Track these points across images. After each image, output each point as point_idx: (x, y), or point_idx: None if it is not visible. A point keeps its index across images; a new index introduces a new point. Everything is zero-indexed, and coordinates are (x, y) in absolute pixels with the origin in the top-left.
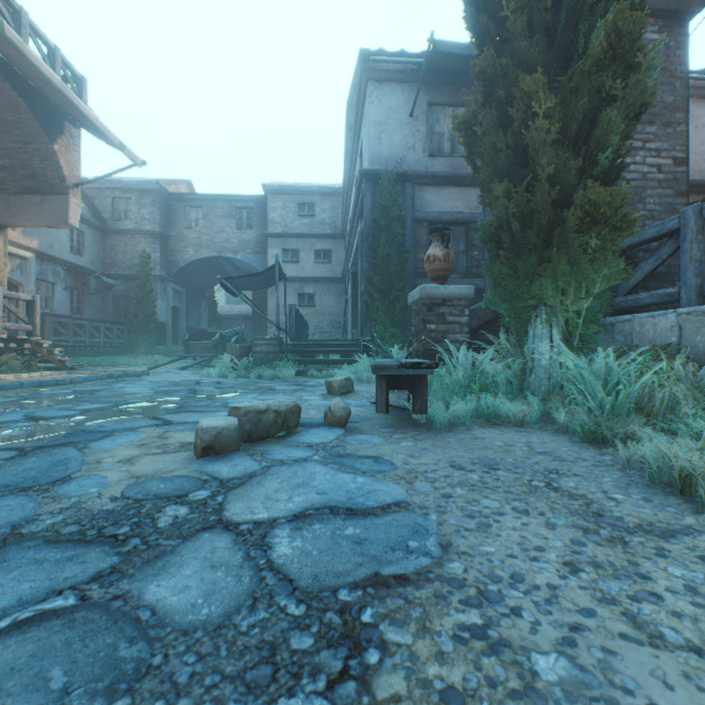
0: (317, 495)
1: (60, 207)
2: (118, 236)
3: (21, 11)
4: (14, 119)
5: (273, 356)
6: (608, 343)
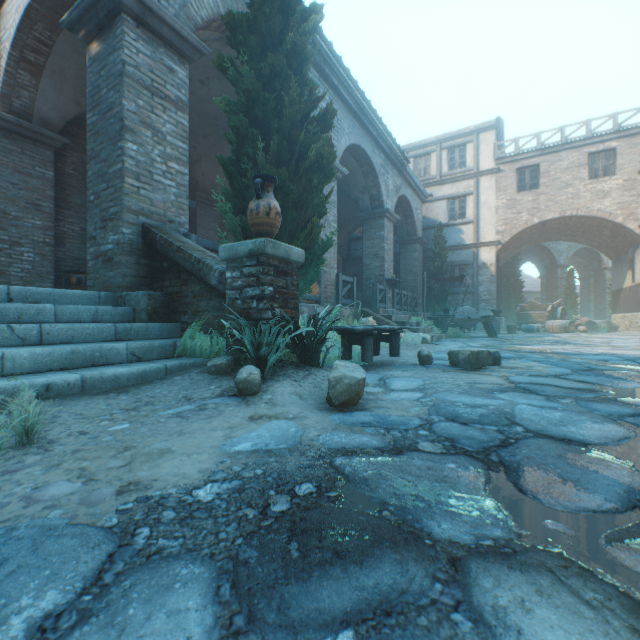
0: None
1: None
2: None
3: None
4: None
5: None
6: None
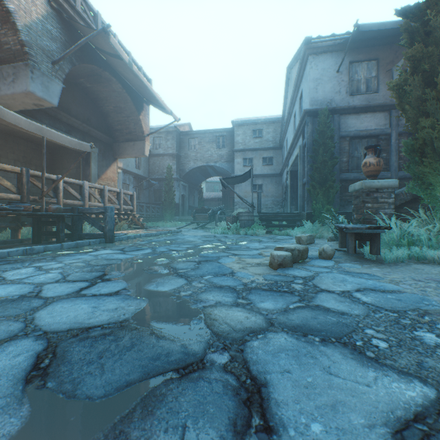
0: (357, 284)
1: (141, 147)
2: (155, 157)
3: (129, 53)
4: (124, 106)
5: (251, 222)
6: None
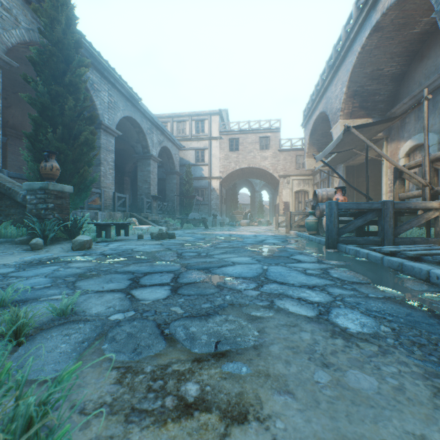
0: None
1: None
2: None
3: None
4: None
5: None
6: None
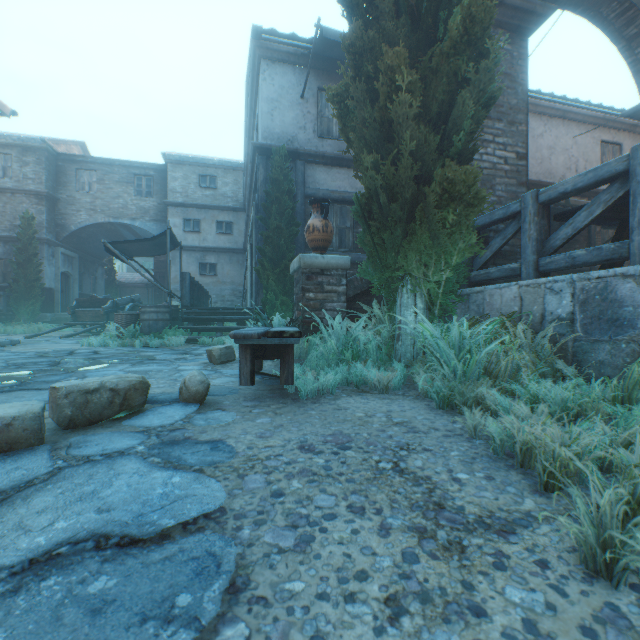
0: (96, 514)
1: None
2: None
3: None
4: None
5: (163, 324)
6: (465, 312)
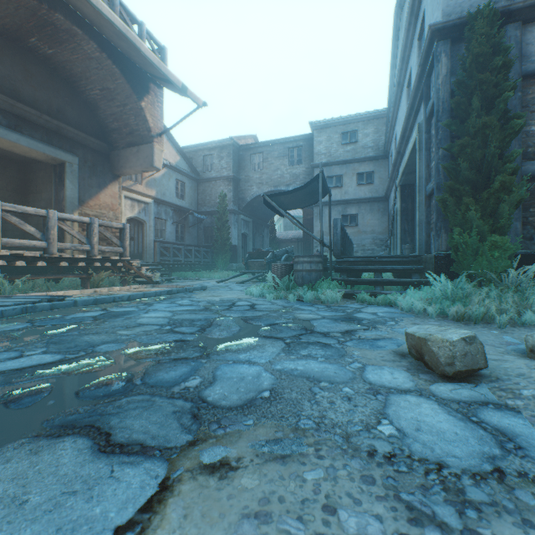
0: None
1: (148, 154)
2: (206, 183)
3: None
4: (114, 86)
5: (315, 275)
6: None
